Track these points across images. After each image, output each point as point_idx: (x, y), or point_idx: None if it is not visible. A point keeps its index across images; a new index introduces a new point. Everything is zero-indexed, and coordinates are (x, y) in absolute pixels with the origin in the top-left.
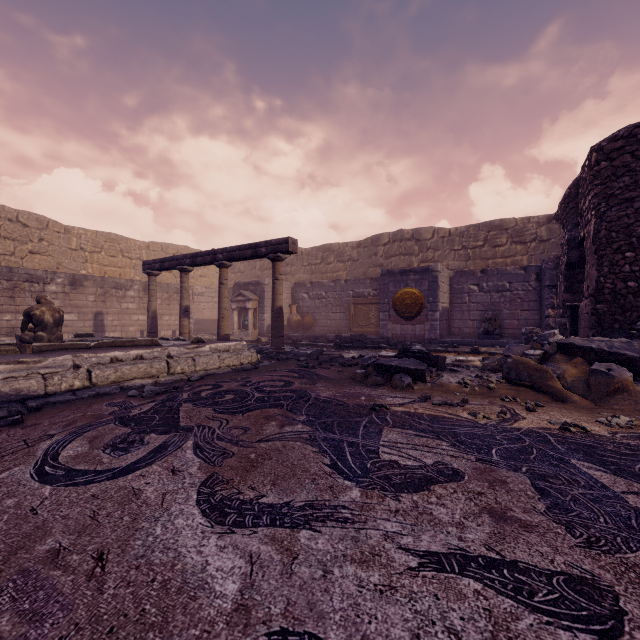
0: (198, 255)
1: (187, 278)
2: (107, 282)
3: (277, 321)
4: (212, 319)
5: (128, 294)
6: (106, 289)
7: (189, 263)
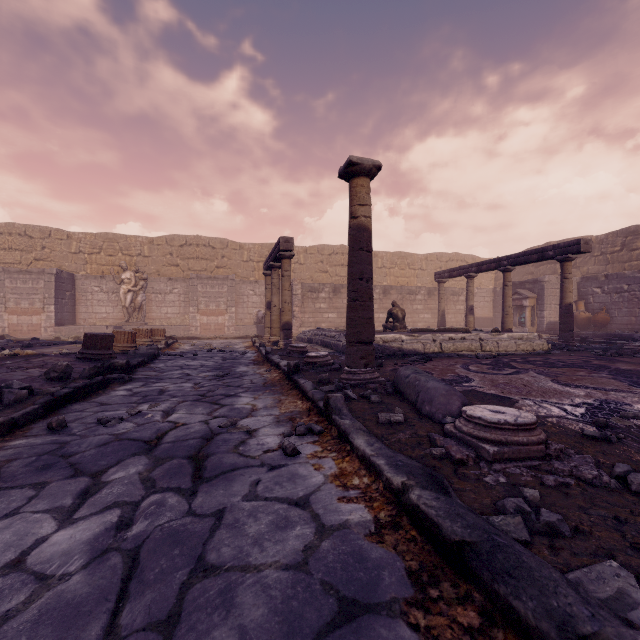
0: (483, 263)
1: (472, 283)
2: (403, 290)
3: (566, 316)
4: (483, 317)
5: (417, 298)
6: (403, 295)
7: (474, 271)
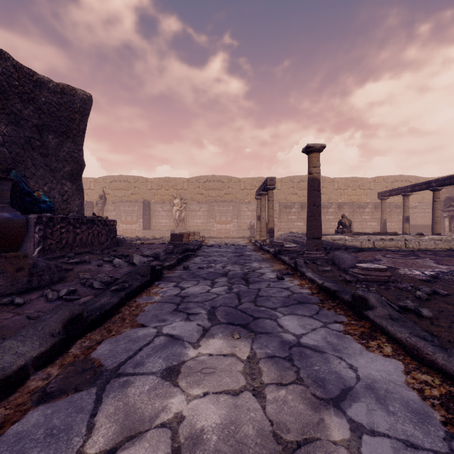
0: (416, 185)
1: (407, 199)
2: (354, 205)
3: None
4: (423, 224)
5: (365, 211)
6: (353, 209)
7: (409, 191)
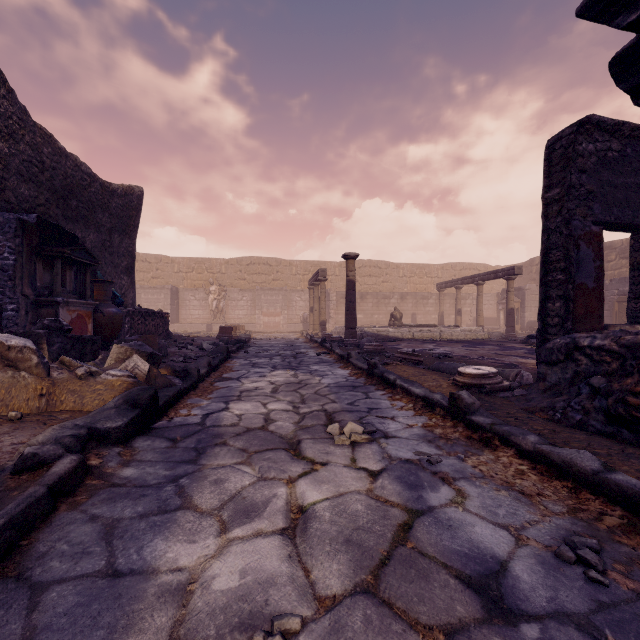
0: (465, 279)
1: (459, 292)
2: (418, 295)
3: (509, 317)
4: (488, 317)
5: (429, 302)
6: (417, 300)
7: (460, 283)
